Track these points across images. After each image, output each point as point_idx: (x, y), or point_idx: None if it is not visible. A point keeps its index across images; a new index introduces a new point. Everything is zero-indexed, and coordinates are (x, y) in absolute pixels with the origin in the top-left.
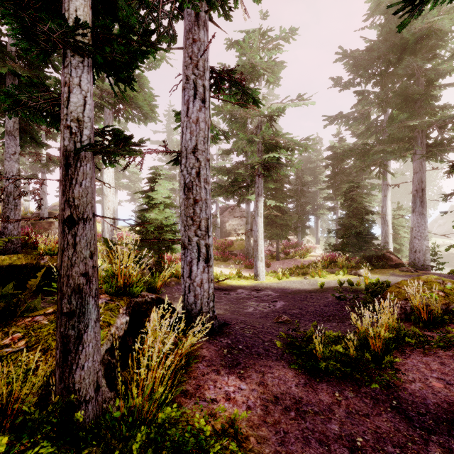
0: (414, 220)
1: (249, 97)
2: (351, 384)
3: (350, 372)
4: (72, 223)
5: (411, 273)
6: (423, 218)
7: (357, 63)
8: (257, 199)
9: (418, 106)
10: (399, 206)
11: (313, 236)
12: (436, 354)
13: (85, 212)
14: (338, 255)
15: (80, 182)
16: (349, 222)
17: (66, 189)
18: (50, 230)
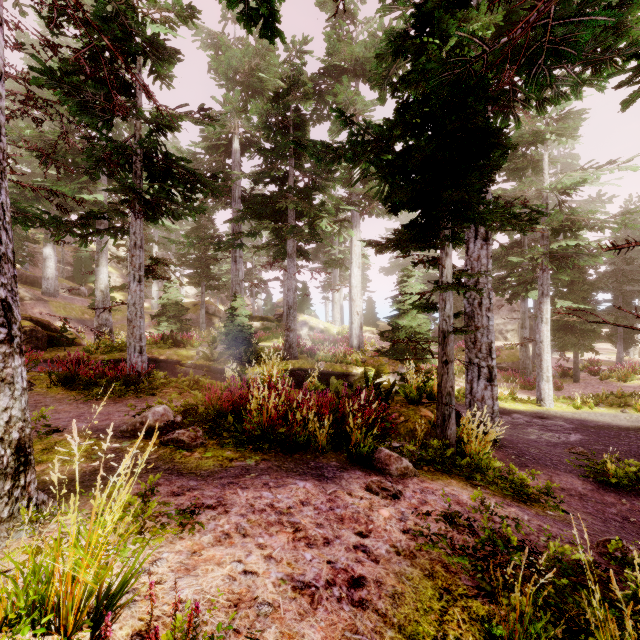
0: None
1: (532, 210)
2: None
3: None
4: (447, 363)
5: None
6: None
7: None
8: (541, 300)
9: None
10: None
11: None
12: None
13: (451, 358)
14: None
15: (449, 344)
16: None
17: (444, 348)
18: None
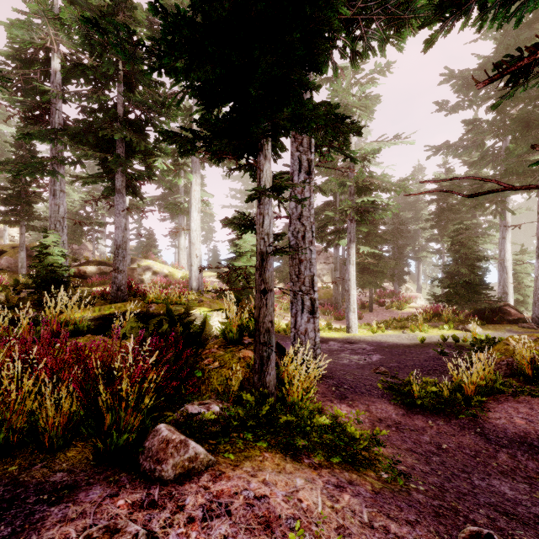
0: None
1: (347, 156)
2: (443, 417)
3: (443, 410)
4: (265, 292)
5: (532, 330)
6: None
7: (467, 83)
8: (349, 246)
9: None
10: (523, 249)
11: (413, 283)
12: (529, 402)
13: (271, 286)
14: (443, 307)
15: (268, 269)
16: (456, 270)
17: (262, 274)
18: (133, 276)
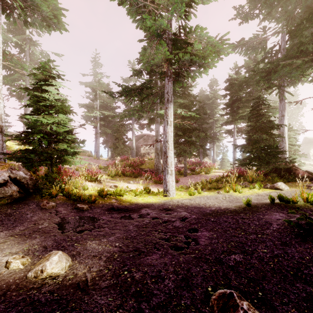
0: None
1: None
2: None
3: None
4: None
5: None
6: None
7: None
8: (167, 106)
9: None
10: (290, 128)
11: (208, 159)
12: None
13: None
14: (245, 169)
15: None
16: (258, 135)
17: None
18: None
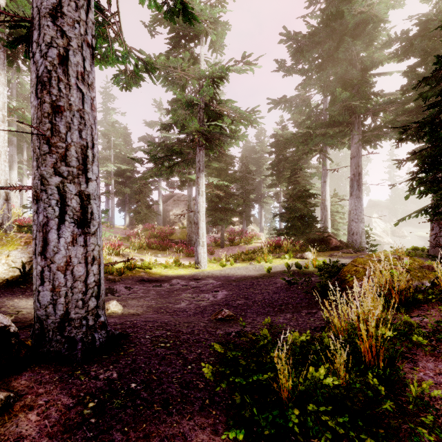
0: (352, 203)
1: (176, 0)
2: None
3: (343, 421)
4: None
5: (351, 254)
6: (360, 201)
7: (299, 48)
8: (198, 175)
9: (356, 92)
10: (335, 193)
11: (257, 226)
12: None
13: None
14: (283, 239)
15: None
16: (293, 205)
17: None
18: None
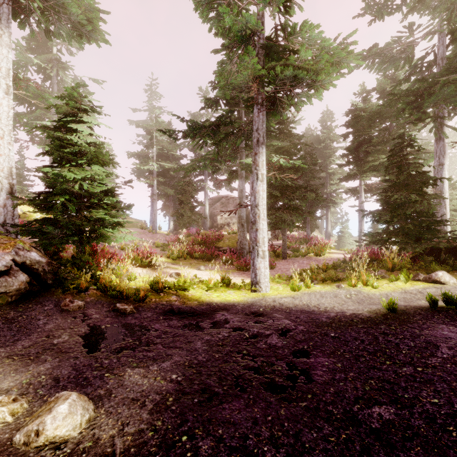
0: None
1: None
2: None
3: None
4: None
5: None
6: None
7: None
8: (256, 151)
9: None
10: (451, 184)
11: (319, 232)
12: None
13: None
14: (380, 249)
15: None
16: (402, 196)
17: None
18: None
